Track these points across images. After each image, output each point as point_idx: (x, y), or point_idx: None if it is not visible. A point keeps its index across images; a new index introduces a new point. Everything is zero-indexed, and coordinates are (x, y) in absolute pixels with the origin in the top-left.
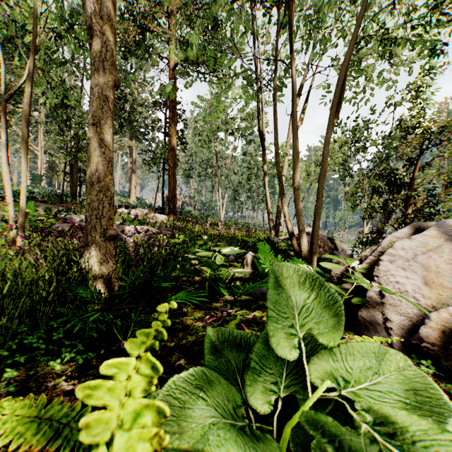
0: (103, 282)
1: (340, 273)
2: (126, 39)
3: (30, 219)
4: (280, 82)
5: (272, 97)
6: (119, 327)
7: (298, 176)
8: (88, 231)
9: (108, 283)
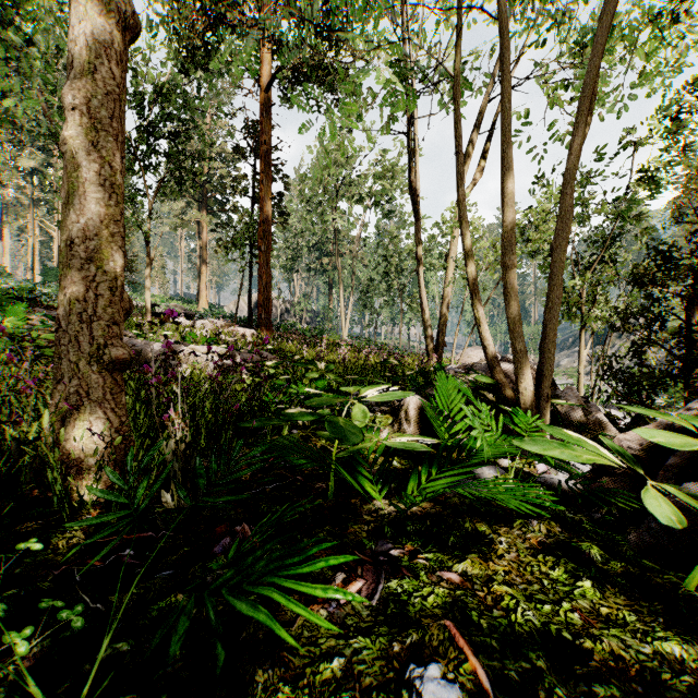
0: (94, 466)
1: (638, 447)
2: (187, 37)
3: (13, 333)
4: (461, 78)
5: (453, 92)
6: (79, 631)
7: (513, 241)
8: (62, 350)
9: (97, 473)
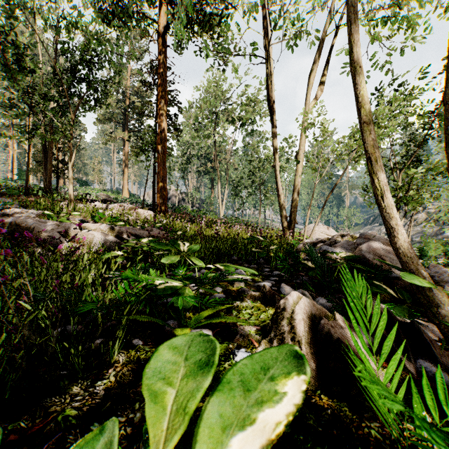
0: None
1: None
2: None
3: None
4: None
5: None
6: None
7: None
8: None
9: None
